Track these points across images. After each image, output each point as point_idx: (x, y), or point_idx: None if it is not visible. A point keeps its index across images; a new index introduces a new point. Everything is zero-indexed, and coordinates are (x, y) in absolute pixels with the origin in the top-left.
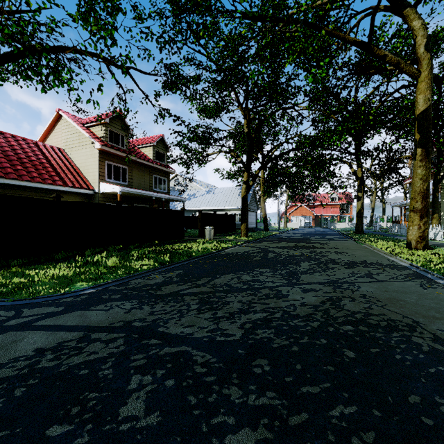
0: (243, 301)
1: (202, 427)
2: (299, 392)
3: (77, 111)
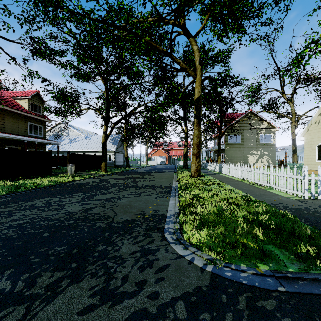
0: (25, 214)
1: None
2: None
3: None
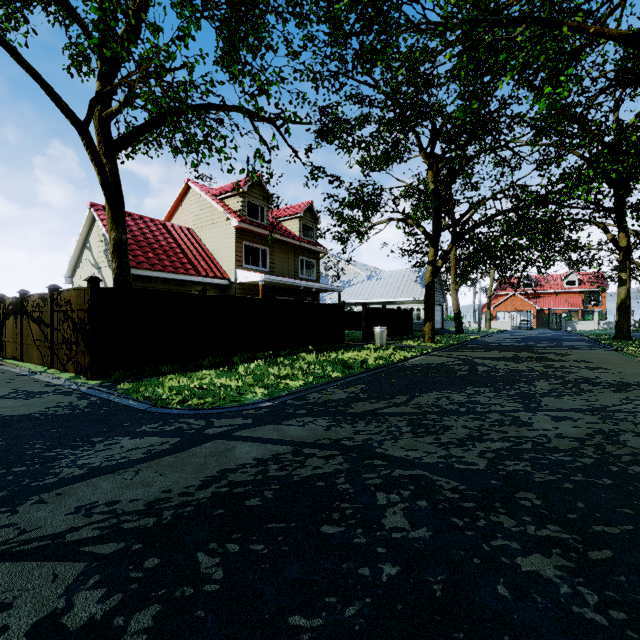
0: (468, 426)
1: (483, 546)
2: (591, 530)
3: (197, 177)
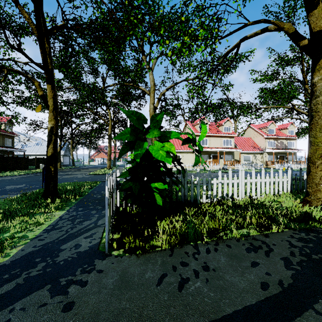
0: None
1: None
2: None
3: None
